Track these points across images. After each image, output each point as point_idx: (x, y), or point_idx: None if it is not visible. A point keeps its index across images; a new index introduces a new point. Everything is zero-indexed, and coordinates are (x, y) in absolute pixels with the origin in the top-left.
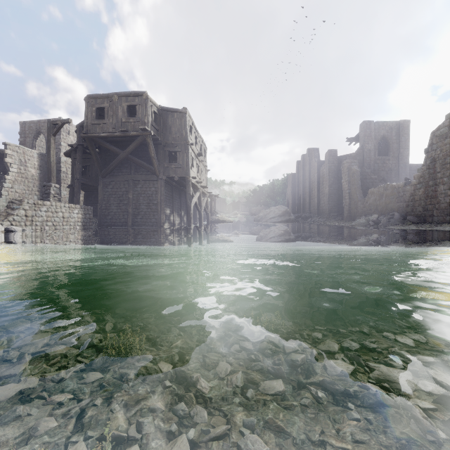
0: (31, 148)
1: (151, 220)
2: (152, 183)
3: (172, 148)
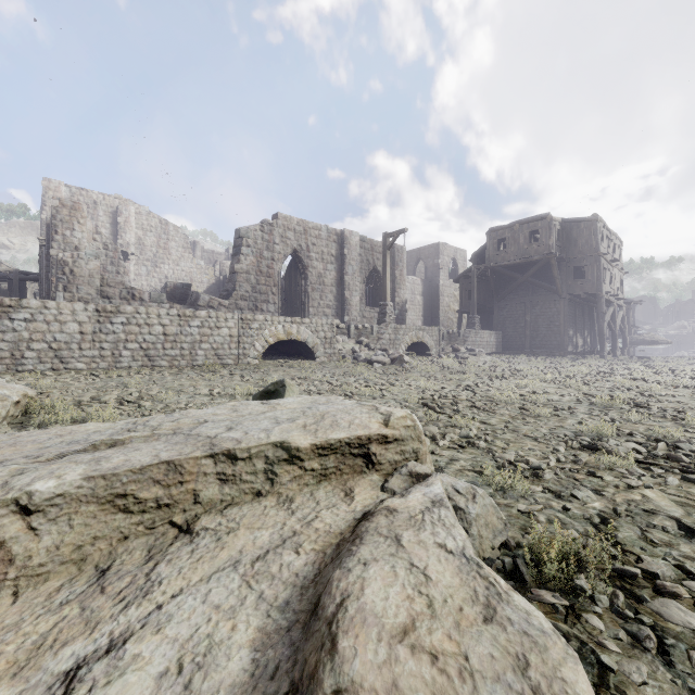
0: (412, 275)
1: (552, 343)
2: (553, 303)
3: (578, 263)
